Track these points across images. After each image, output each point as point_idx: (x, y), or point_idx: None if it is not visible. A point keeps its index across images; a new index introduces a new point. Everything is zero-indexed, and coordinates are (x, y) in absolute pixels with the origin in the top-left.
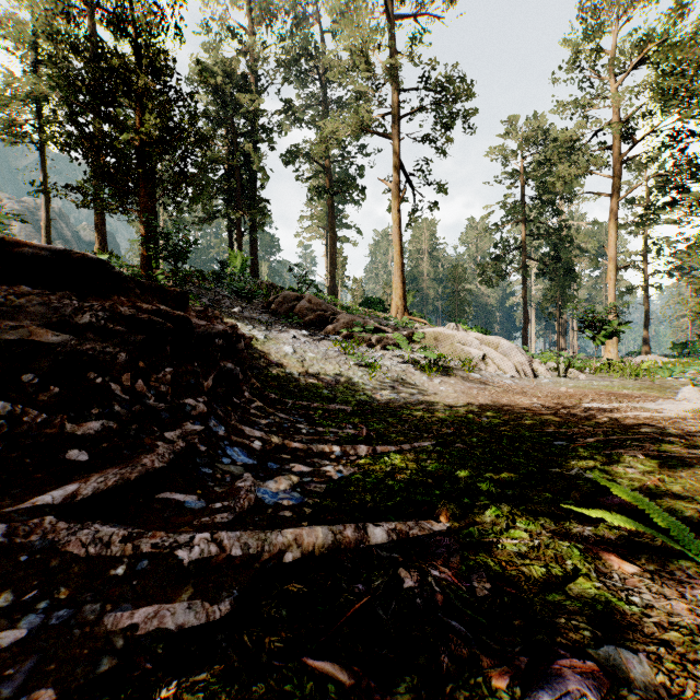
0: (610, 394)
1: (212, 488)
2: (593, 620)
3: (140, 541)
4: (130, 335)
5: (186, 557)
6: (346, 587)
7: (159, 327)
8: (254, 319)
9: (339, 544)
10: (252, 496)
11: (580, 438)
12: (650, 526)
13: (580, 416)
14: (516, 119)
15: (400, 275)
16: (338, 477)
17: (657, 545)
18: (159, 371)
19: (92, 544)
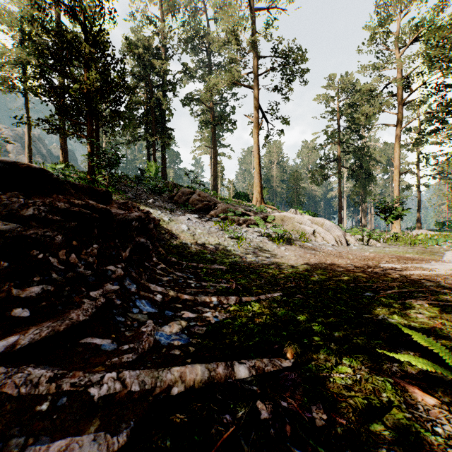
0: (398, 257)
1: (123, 332)
2: (408, 450)
3: (62, 381)
4: (65, 222)
5: (96, 393)
6: (217, 417)
7: (87, 216)
8: (162, 207)
9: (213, 379)
10: (151, 338)
11: (381, 290)
12: (440, 363)
13: (380, 273)
14: (334, 76)
15: (259, 177)
16: (215, 321)
17: (448, 379)
18: (88, 247)
19: (24, 385)
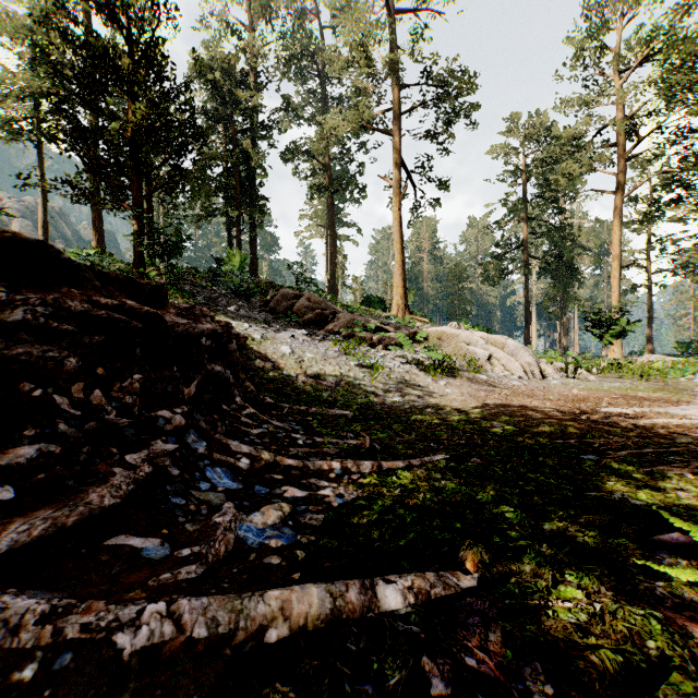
0: (626, 397)
1: (183, 525)
2: None
3: (66, 621)
4: (84, 335)
5: (128, 644)
6: (349, 690)
7: (122, 326)
8: (251, 318)
9: (340, 612)
10: (231, 536)
11: (608, 450)
12: None
13: (601, 423)
14: (518, 116)
15: (401, 273)
16: (338, 503)
17: None
18: (124, 378)
19: None
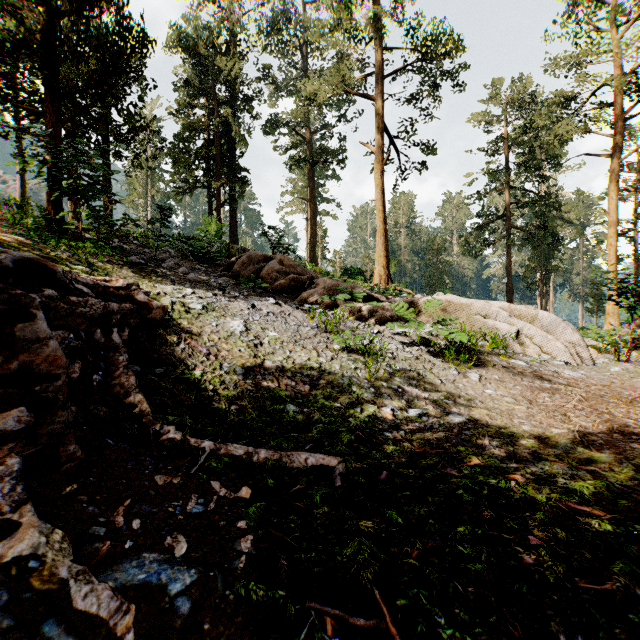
0: None
1: None
2: None
3: None
4: None
5: None
6: None
7: None
8: (201, 283)
9: None
10: None
11: None
12: None
13: None
14: (501, 84)
15: (383, 242)
16: None
17: None
18: None
19: None
